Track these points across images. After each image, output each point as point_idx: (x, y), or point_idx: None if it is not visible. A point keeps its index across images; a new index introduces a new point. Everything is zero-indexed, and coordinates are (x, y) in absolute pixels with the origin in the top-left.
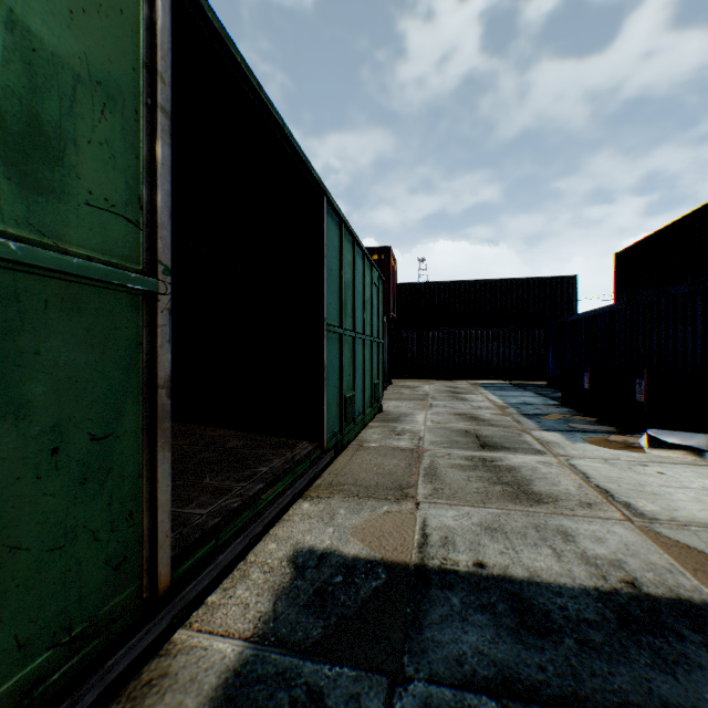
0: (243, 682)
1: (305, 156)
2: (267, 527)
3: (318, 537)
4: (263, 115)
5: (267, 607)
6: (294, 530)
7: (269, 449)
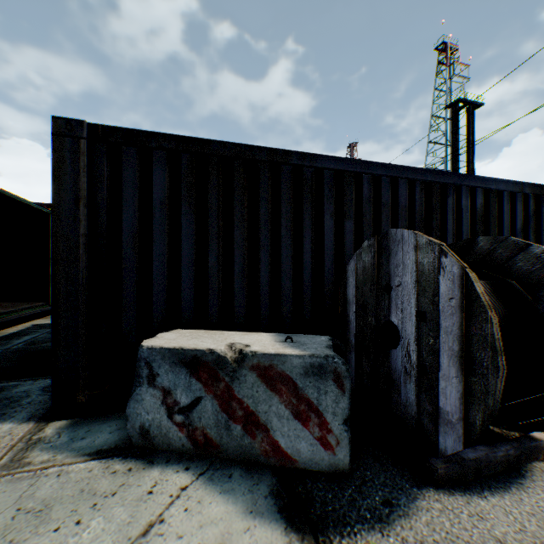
0: (20, 332)
1: (41, 207)
2: (25, 320)
3: (44, 322)
4: (24, 202)
5: (25, 328)
6: (35, 322)
7: (25, 304)
